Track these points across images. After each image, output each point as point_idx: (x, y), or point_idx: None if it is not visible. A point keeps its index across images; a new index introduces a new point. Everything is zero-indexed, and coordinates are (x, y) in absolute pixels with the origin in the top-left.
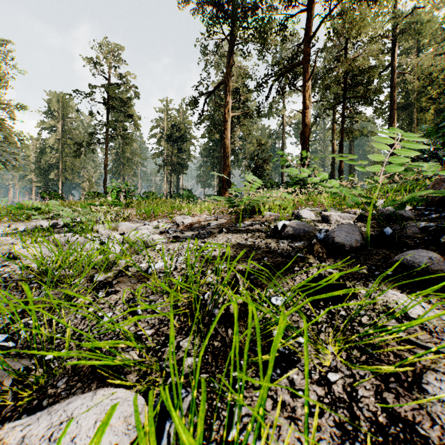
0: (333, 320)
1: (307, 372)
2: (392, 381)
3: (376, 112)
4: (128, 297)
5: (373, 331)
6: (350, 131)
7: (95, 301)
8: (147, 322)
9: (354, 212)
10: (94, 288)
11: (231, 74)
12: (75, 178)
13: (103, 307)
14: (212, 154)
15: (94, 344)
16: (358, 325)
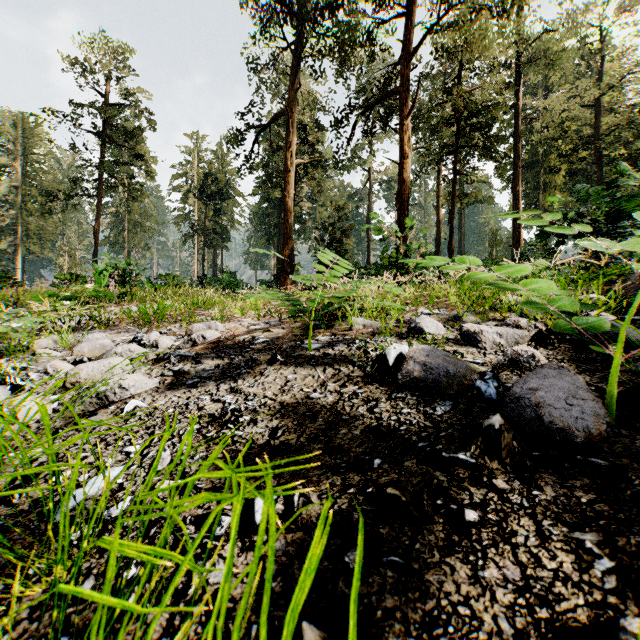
0: None
1: None
2: None
3: (498, 168)
4: None
5: None
6: (462, 194)
7: None
8: None
9: (516, 323)
10: None
11: (295, 101)
12: (46, 250)
13: None
14: (267, 219)
15: None
16: None
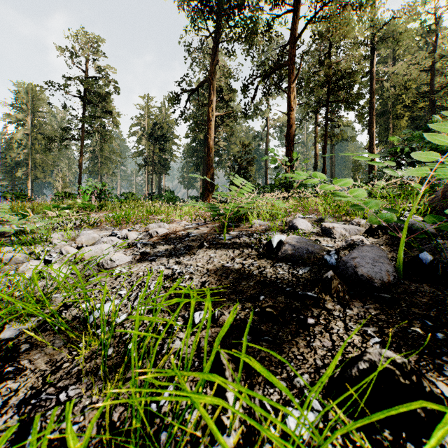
0: None
1: None
2: None
3: (358, 116)
4: (33, 389)
5: None
6: (332, 135)
7: None
8: None
9: (358, 222)
10: None
11: (214, 72)
12: (47, 176)
13: None
14: (195, 154)
15: None
16: None
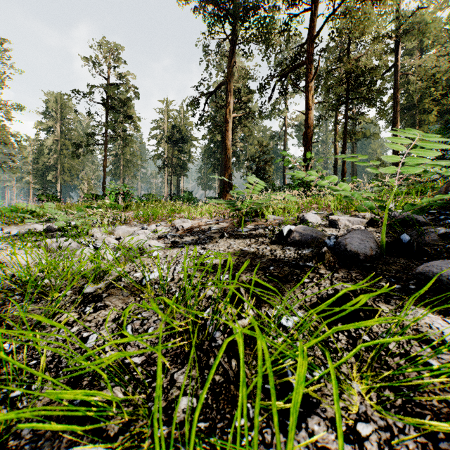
0: (355, 346)
1: (343, 446)
2: (441, 438)
3: (379, 113)
4: (119, 314)
5: (412, 369)
6: (353, 133)
7: (81, 318)
8: (138, 346)
9: (363, 216)
10: (81, 301)
11: (232, 74)
12: (73, 180)
13: (90, 326)
14: (213, 155)
15: (59, 394)
16: (386, 355)
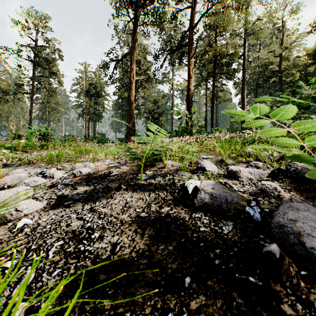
0: None
1: None
2: None
3: (235, 84)
4: None
5: None
6: (218, 97)
7: None
8: None
9: (256, 165)
10: None
11: (135, 48)
12: (3, 121)
13: None
14: (121, 107)
15: None
16: None
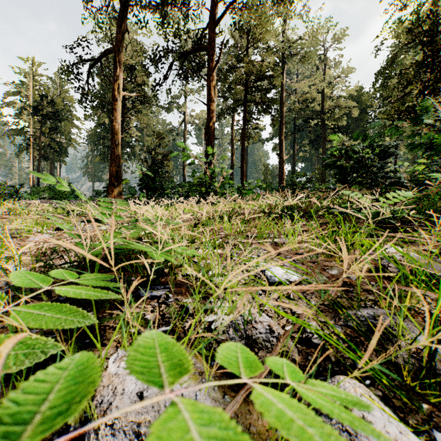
0: None
1: None
2: None
3: (274, 120)
4: None
5: None
6: (250, 136)
7: None
8: None
9: None
10: None
11: (121, 43)
12: None
13: None
14: (102, 141)
15: None
16: None
